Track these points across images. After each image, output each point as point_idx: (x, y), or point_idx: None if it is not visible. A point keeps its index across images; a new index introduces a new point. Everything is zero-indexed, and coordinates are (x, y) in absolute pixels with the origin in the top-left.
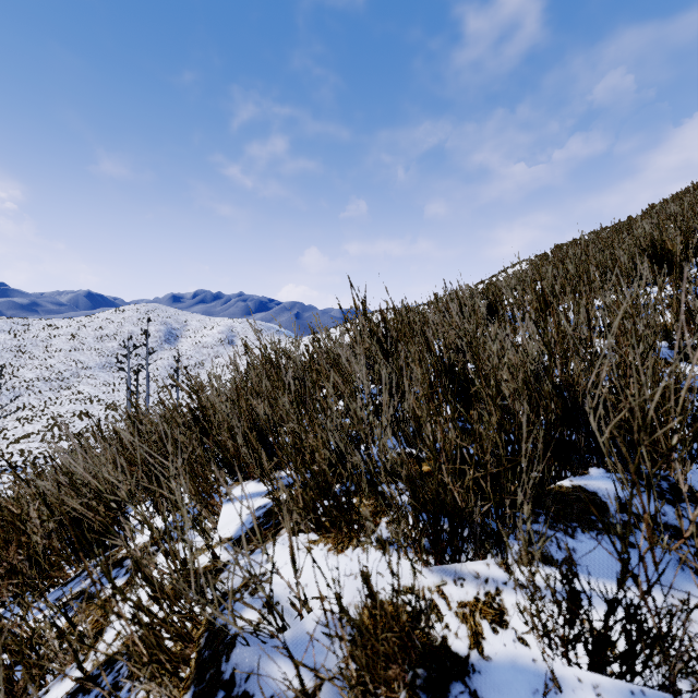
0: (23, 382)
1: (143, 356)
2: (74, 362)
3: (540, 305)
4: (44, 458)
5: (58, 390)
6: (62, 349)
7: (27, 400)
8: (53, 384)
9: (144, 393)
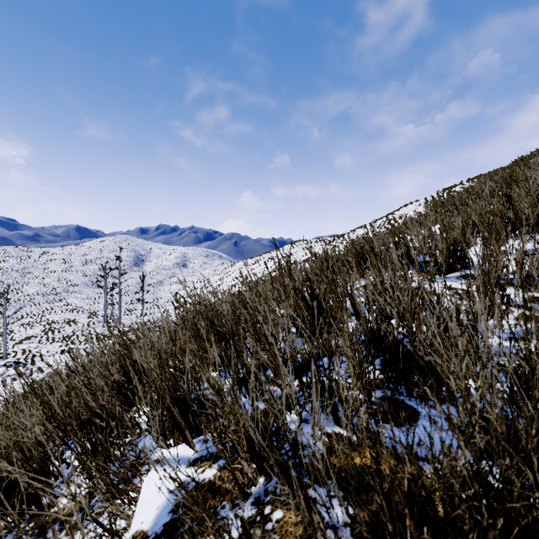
0: (26, 296)
1: (117, 275)
2: (65, 281)
3: (449, 254)
4: (40, 356)
5: (52, 302)
6: (56, 270)
7: (29, 310)
8: (49, 297)
9: (118, 304)
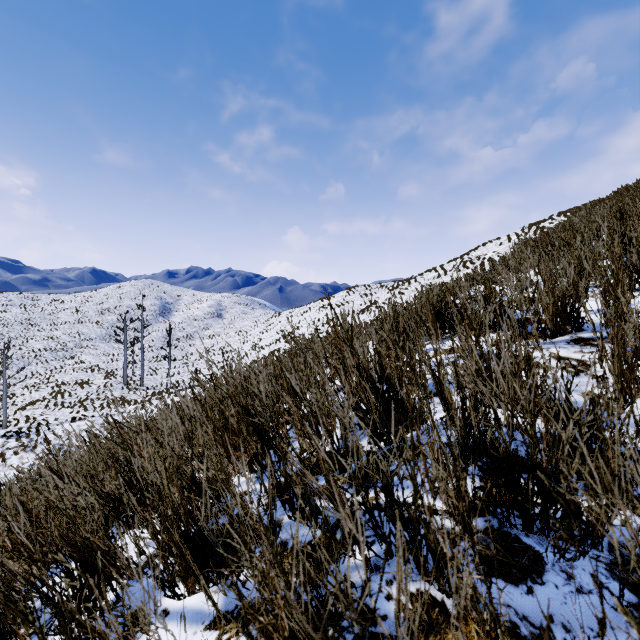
0: (32, 352)
1: (139, 328)
2: (78, 334)
3: (557, 311)
4: (46, 425)
5: (63, 360)
6: (67, 322)
7: (35, 369)
8: (59, 354)
9: (140, 362)
